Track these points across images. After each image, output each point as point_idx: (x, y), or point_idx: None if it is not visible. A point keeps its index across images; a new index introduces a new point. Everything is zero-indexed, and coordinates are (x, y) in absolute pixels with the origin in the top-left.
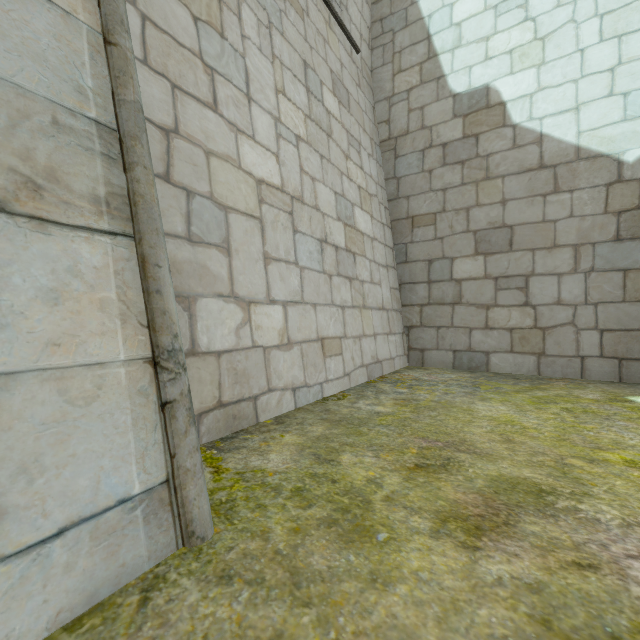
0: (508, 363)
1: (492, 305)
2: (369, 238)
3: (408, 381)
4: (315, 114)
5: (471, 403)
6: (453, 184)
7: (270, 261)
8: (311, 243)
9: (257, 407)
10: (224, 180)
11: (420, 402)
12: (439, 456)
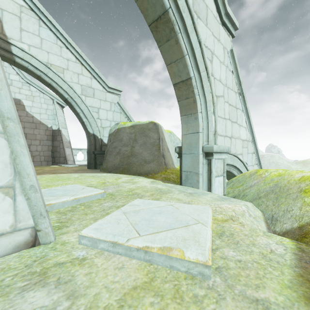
0: None
1: None
2: None
3: None
4: None
5: None
6: None
7: None
8: None
9: None
10: None
11: None
12: None
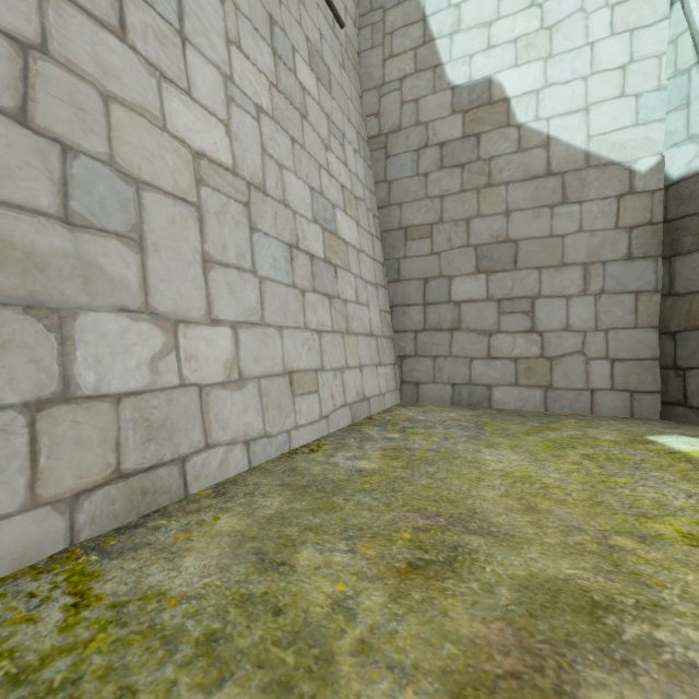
0: (512, 398)
1: (495, 331)
2: (354, 249)
3: (400, 422)
4: (284, 85)
5: (476, 451)
6: (452, 191)
7: (213, 265)
8: (276, 247)
9: (186, 473)
10: (136, 141)
11: (415, 452)
12: (442, 544)
